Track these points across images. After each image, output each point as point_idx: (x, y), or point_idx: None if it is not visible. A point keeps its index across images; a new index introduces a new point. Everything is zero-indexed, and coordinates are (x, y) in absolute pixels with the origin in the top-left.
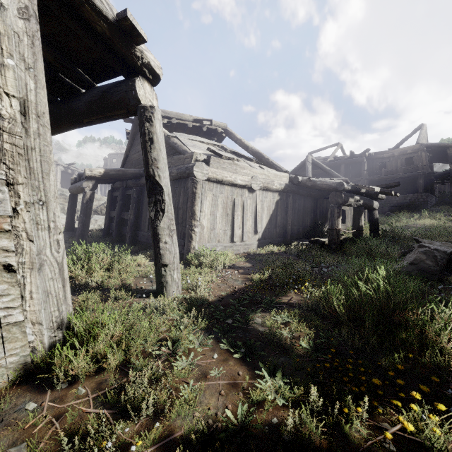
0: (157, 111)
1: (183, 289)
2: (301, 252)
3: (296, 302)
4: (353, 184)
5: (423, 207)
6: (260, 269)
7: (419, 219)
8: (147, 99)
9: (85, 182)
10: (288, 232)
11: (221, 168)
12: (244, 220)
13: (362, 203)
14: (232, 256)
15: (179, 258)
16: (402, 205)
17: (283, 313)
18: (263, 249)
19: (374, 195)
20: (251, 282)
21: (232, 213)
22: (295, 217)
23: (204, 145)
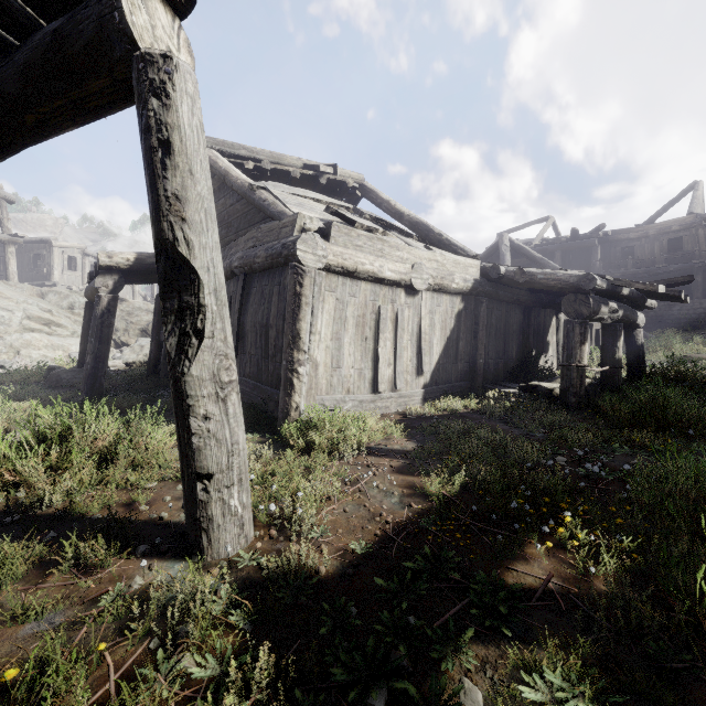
0: (182, 72)
1: (261, 523)
2: (510, 412)
3: (560, 588)
4: (611, 279)
5: (703, 324)
6: (438, 458)
7: (704, 344)
8: (161, 42)
9: (98, 278)
10: (479, 369)
11: (353, 246)
12: (397, 349)
13: (622, 315)
14: (376, 423)
15: (245, 452)
16: (664, 320)
17: (540, 646)
18: (436, 406)
19: (640, 300)
20: (426, 509)
21: (374, 336)
22: (491, 341)
23: (321, 205)
